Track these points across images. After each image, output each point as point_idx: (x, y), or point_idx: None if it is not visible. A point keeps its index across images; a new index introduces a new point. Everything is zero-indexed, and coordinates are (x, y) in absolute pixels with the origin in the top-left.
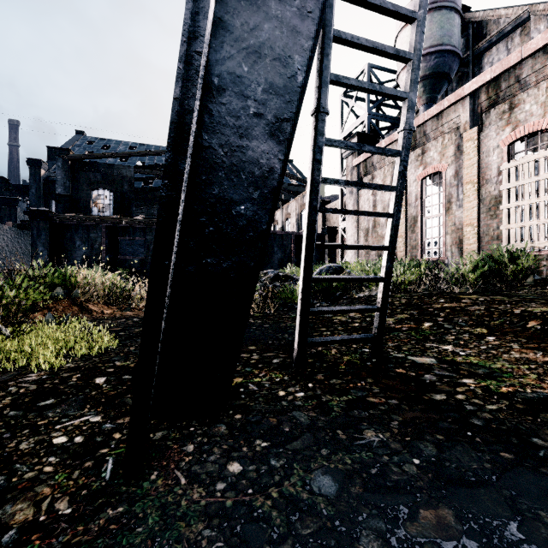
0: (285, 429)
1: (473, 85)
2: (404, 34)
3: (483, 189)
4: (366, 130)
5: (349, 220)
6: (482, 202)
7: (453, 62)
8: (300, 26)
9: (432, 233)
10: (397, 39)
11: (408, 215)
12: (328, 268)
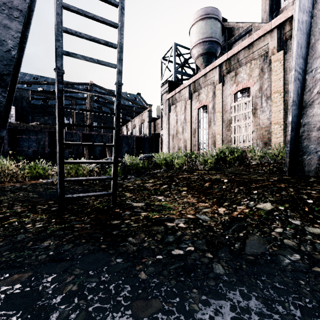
0: (0, 244)
1: (220, 61)
2: (193, 29)
3: (224, 116)
4: (174, 80)
5: (165, 129)
6: (224, 122)
7: (217, 47)
8: (10, 24)
9: (203, 138)
10: (190, 31)
11: (192, 128)
12: (144, 156)
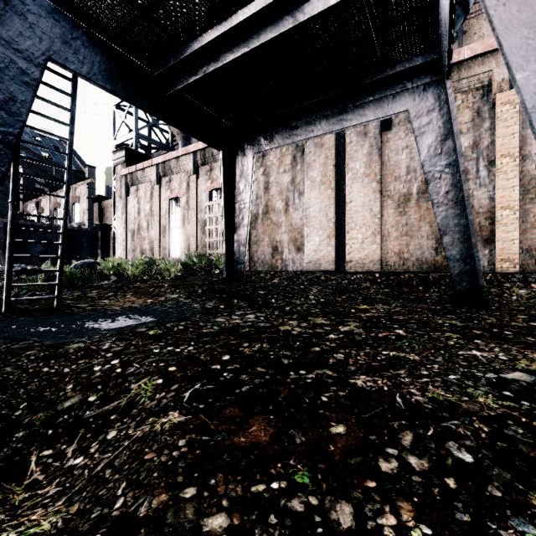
0: None
1: (194, 148)
2: None
3: (199, 215)
4: (135, 147)
5: (119, 221)
6: (199, 223)
7: None
8: None
9: (176, 239)
10: None
11: (161, 224)
12: (83, 263)
